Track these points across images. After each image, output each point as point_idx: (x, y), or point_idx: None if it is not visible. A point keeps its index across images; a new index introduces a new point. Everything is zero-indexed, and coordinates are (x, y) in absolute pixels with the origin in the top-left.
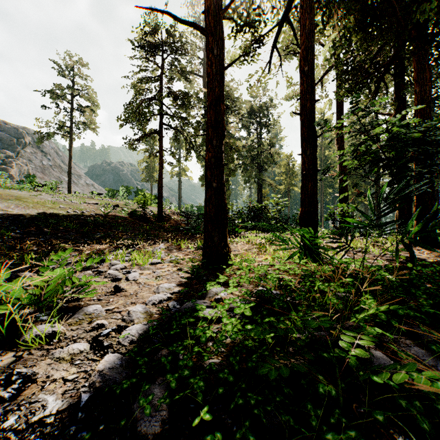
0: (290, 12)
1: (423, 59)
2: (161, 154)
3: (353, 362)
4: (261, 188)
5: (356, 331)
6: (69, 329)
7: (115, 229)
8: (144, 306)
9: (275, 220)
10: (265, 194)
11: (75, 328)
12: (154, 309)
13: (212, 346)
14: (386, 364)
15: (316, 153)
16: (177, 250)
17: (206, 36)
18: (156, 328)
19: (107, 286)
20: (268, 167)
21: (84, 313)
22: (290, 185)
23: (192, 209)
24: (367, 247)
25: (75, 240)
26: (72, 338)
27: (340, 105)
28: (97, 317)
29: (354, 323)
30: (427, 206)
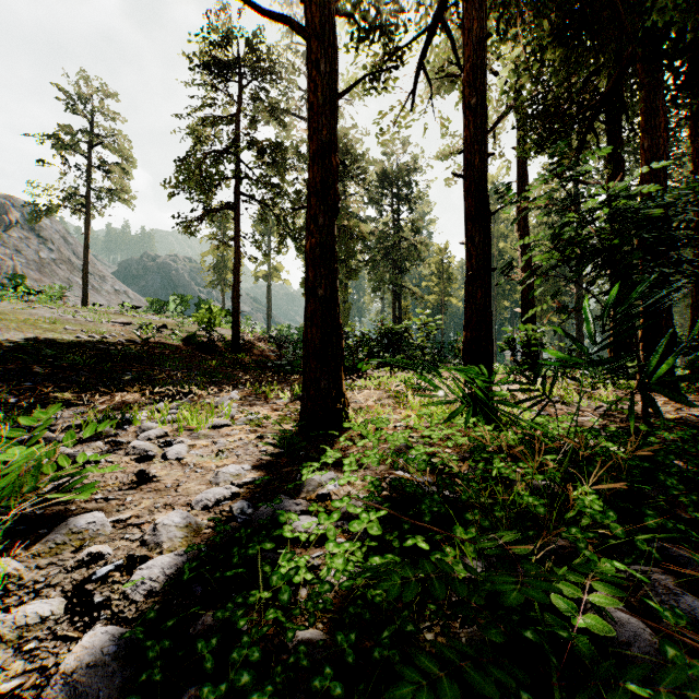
0: (446, 12)
1: (655, 96)
2: (237, 242)
3: (582, 646)
4: (399, 298)
5: (580, 569)
6: (32, 566)
7: (158, 366)
8: (185, 513)
9: (421, 350)
10: (405, 309)
11: (45, 564)
12: (205, 516)
13: (303, 605)
14: (638, 635)
15: (490, 241)
16: (259, 402)
17: (307, 41)
18: (202, 561)
19: (127, 471)
20: (410, 266)
21: (69, 531)
22: (445, 296)
23: (290, 332)
24: (568, 394)
25: (88, 386)
26: (34, 587)
27: (523, 169)
28: (93, 538)
29: (566, 542)
30: (661, 329)
